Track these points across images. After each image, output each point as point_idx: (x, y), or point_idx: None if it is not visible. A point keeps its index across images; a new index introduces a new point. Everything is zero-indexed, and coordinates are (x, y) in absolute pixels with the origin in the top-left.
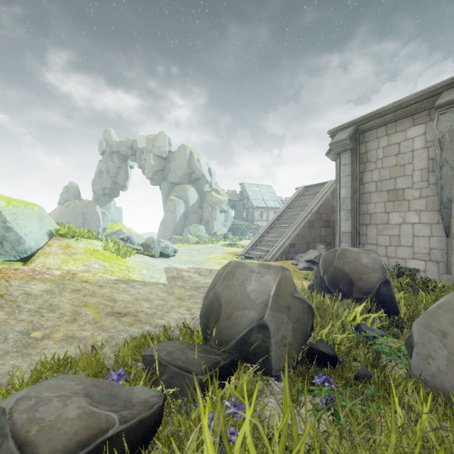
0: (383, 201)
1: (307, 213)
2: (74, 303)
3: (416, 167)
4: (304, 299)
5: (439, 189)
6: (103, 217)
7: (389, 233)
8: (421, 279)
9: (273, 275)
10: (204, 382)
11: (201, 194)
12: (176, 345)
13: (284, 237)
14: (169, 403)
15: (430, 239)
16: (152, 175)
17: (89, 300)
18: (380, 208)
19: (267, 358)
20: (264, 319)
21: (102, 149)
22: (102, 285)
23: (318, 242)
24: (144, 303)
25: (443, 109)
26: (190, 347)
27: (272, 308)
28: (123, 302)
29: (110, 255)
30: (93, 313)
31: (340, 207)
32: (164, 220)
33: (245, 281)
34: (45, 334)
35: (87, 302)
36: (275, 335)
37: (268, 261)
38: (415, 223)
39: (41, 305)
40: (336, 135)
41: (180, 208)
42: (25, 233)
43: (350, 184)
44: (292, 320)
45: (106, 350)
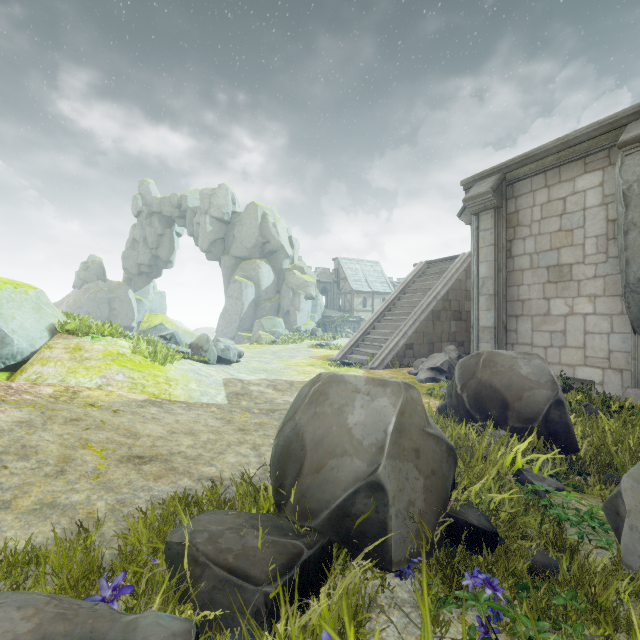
0: (541, 283)
1: (430, 300)
2: (66, 443)
3: (590, 233)
4: (442, 437)
5: (623, 264)
6: (139, 306)
7: (549, 328)
8: (597, 395)
9: (391, 398)
10: (273, 598)
11: (278, 274)
12: (227, 520)
13: (397, 334)
14: (210, 636)
15: (609, 337)
16: (209, 246)
17: (93, 436)
18: (537, 292)
19: (383, 541)
20: (378, 474)
21: (137, 208)
22: (119, 410)
23: (446, 341)
24: (184, 438)
25: (629, 148)
26: (251, 523)
27: (391, 454)
28: (150, 438)
29: (142, 361)
30: (97, 459)
31: (479, 291)
32: (225, 310)
33: (344, 408)
34: (1, 501)
35: (89, 440)
36: (396, 500)
37: (375, 369)
38: (587, 314)
39: (6, 447)
40: (473, 187)
41: (249, 294)
42: (12, 328)
43: (493, 257)
44: (423, 474)
45: (108, 527)
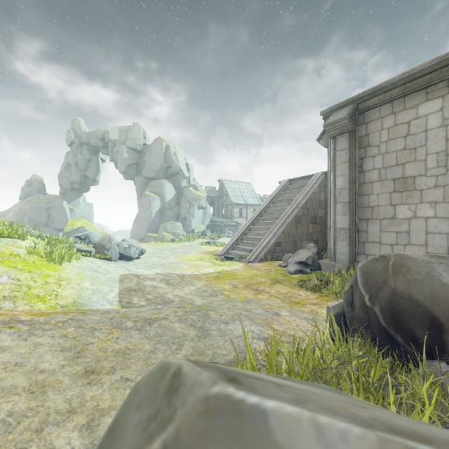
0: (388, 192)
1: (294, 208)
2: None
3: (431, 150)
4: None
5: None
6: (71, 213)
7: (395, 229)
8: None
9: None
10: None
11: (178, 190)
12: None
13: (268, 234)
14: None
15: (448, 236)
16: (126, 169)
17: None
18: (384, 200)
19: None
20: None
21: (70, 140)
22: None
23: (305, 240)
24: None
25: None
26: None
27: None
28: None
29: (36, 261)
30: None
31: (336, 199)
32: (138, 216)
33: None
34: None
35: None
36: None
37: (251, 262)
38: (429, 218)
39: None
40: (331, 116)
41: (156, 204)
42: None
43: (348, 172)
44: None
45: None
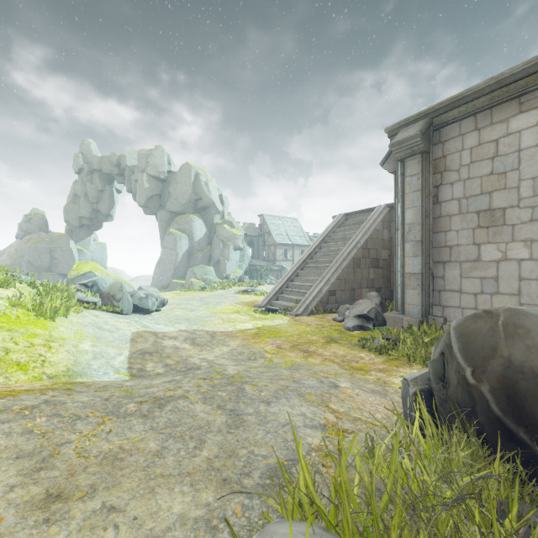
0: (470, 228)
1: (351, 249)
2: None
3: (525, 175)
4: None
5: None
6: (80, 255)
7: (480, 274)
8: None
9: None
10: None
11: (210, 227)
12: None
13: (320, 281)
14: None
15: None
16: (146, 201)
17: None
18: (466, 237)
19: None
20: None
21: (78, 166)
22: None
23: (365, 287)
24: None
25: None
26: None
27: None
28: None
29: (21, 316)
30: None
31: (405, 237)
32: (161, 259)
33: None
34: None
35: None
36: None
37: (299, 315)
38: (523, 260)
39: None
40: (399, 133)
41: (182, 245)
42: None
43: (421, 203)
44: None
45: None
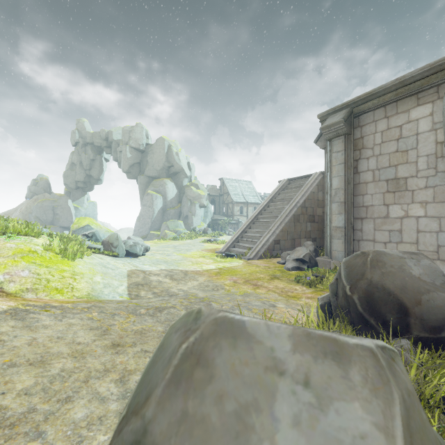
0: (381, 192)
1: (292, 207)
2: None
3: (421, 153)
4: None
5: None
6: (76, 212)
7: (388, 227)
8: None
9: (372, 404)
10: None
11: (180, 189)
12: None
13: (268, 232)
14: None
15: (438, 235)
16: (129, 168)
17: None
18: (378, 200)
19: None
20: None
21: (74, 140)
22: None
23: (304, 238)
24: (23, 374)
25: None
26: None
27: None
28: None
29: (52, 257)
30: None
31: (332, 199)
32: (141, 215)
33: (250, 417)
34: None
35: None
36: None
37: (251, 259)
38: (420, 217)
39: None
40: (327, 119)
41: (158, 203)
42: None
43: (344, 173)
44: None
45: None
